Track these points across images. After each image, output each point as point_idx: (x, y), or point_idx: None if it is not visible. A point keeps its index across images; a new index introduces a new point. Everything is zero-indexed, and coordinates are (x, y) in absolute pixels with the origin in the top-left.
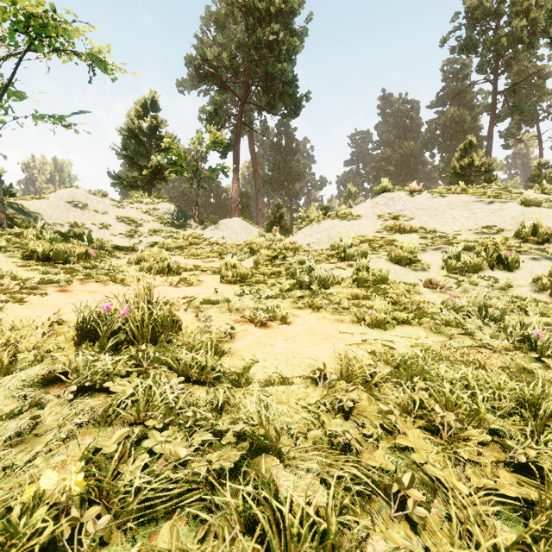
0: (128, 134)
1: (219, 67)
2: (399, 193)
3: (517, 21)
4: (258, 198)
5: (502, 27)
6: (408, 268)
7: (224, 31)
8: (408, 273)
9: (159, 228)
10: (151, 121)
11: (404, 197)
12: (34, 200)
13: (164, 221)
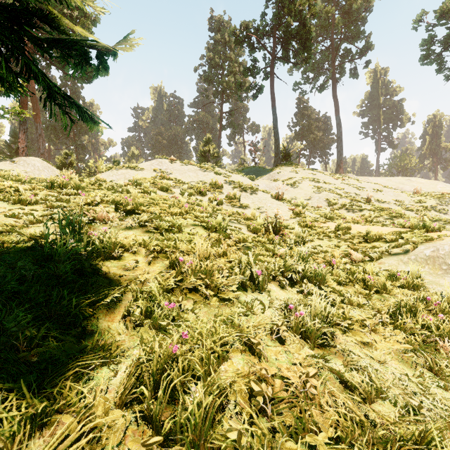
0: None
1: None
2: (165, 160)
3: (230, 77)
4: (40, 142)
5: (225, 76)
6: (166, 193)
7: None
8: (166, 194)
9: None
10: None
11: (168, 162)
12: None
13: None
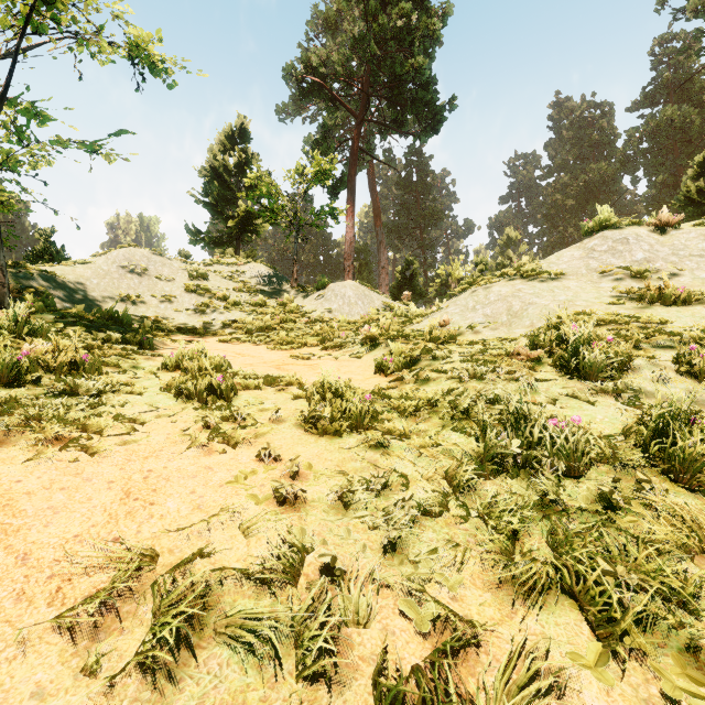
0: (211, 174)
1: (328, 76)
2: (635, 230)
3: None
4: (380, 253)
5: None
6: None
7: (336, 34)
8: None
9: (242, 298)
10: (239, 155)
11: (646, 236)
12: (76, 265)
13: (250, 288)
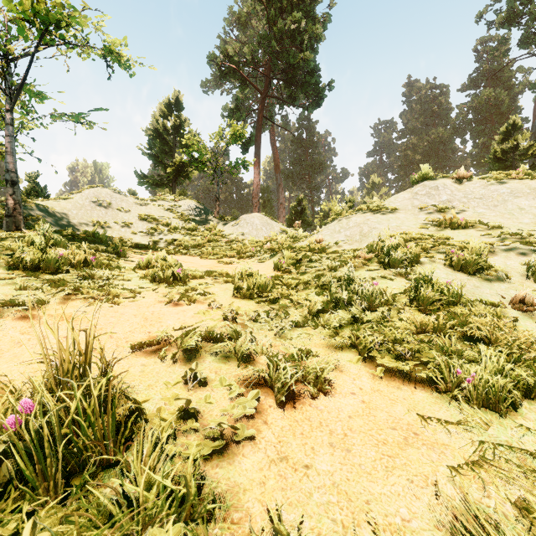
0: (154, 133)
1: (240, 63)
2: (444, 181)
3: None
4: (279, 193)
5: None
6: (478, 278)
7: (246, 29)
8: (480, 286)
9: (180, 225)
10: (175, 120)
11: (450, 185)
12: (60, 200)
13: (185, 218)
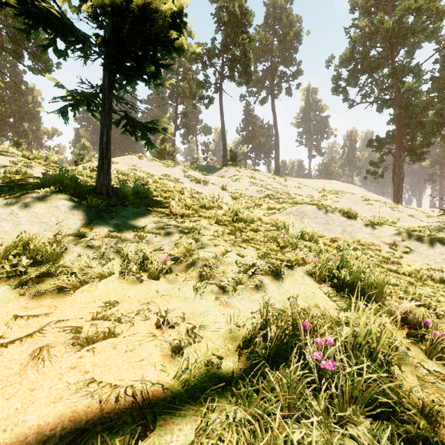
0: None
1: None
2: (135, 156)
3: (185, 83)
4: None
5: (179, 81)
6: None
7: None
8: None
9: None
10: None
11: (137, 158)
12: None
13: None
